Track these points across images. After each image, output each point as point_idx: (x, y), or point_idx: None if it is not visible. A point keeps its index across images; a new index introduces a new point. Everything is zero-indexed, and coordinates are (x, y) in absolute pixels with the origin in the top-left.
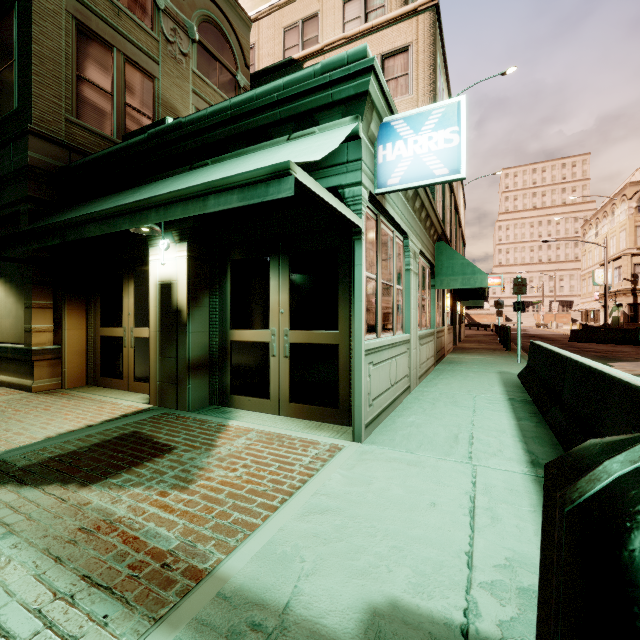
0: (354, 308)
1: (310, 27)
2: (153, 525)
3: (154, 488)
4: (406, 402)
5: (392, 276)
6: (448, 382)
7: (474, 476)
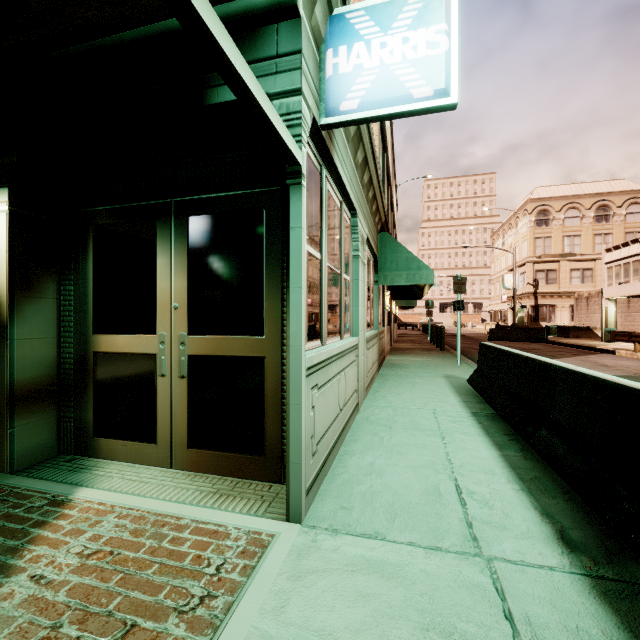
0: (289, 299)
1: None
2: None
3: None
4: (356, 427)
5: (339, 260)
6: (398, 392)
7: (502, 595)
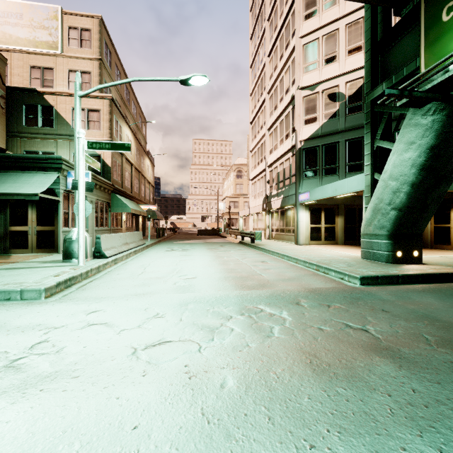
0: (58, 220)
1: (48, 73)
2: (4, 261)
3: None
4: None
5: None
6: None
7: None
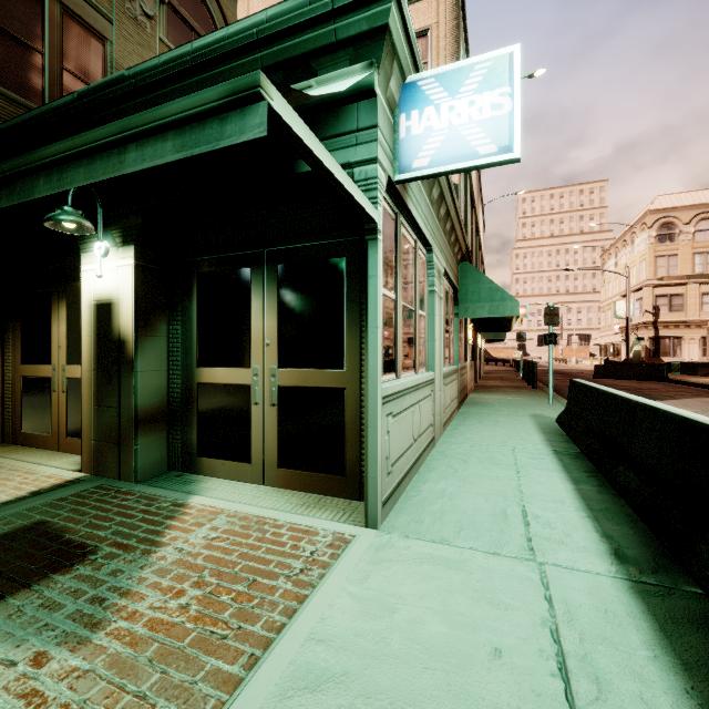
0: (367, 338)
1: None
2: None
3: (27, 645)
4: (431, 459)
5: (414, 298)
6: (477, 430)
7: (546, 586)
